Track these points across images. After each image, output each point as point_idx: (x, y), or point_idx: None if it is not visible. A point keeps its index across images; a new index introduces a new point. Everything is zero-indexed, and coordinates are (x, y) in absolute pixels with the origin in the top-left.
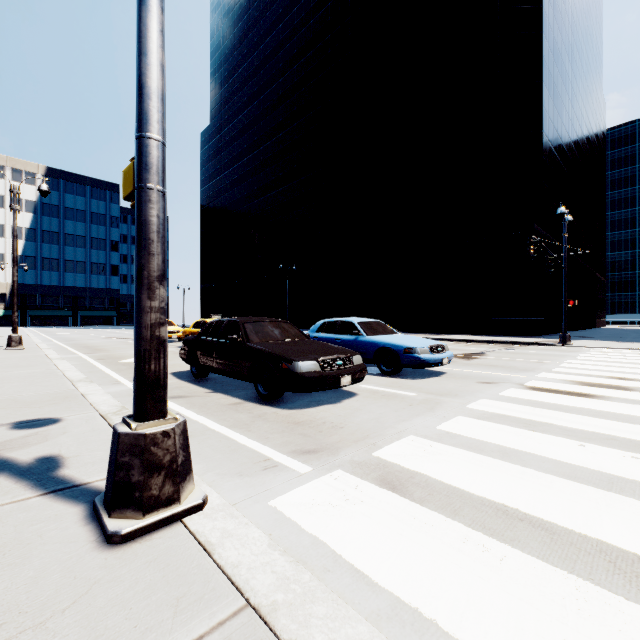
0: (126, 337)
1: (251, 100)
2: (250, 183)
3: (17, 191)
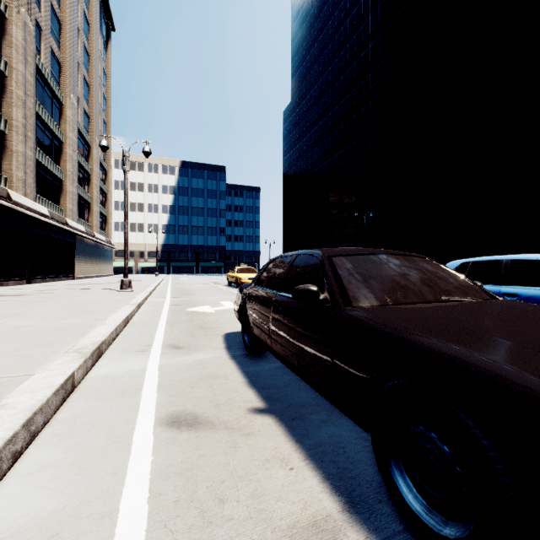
0: (221, 282)
1: (326, 67)
2: (325, 144)
3: (127, 155)
